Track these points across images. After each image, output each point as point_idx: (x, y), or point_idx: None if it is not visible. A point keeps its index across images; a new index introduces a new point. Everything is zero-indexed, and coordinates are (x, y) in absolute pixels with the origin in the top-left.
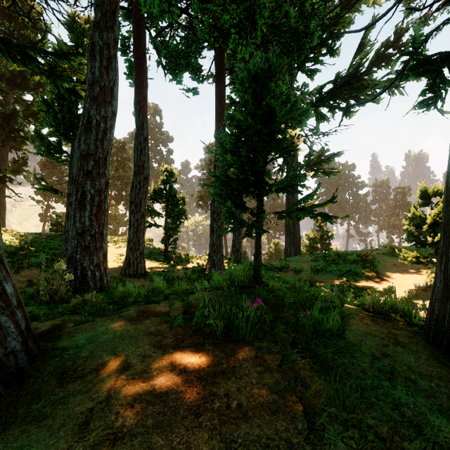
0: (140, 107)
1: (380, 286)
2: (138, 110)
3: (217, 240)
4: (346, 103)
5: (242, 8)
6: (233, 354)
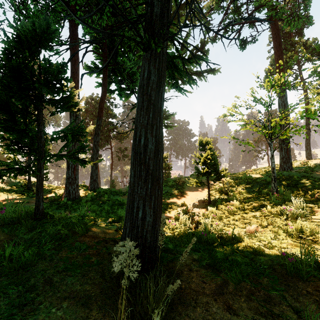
0: None
1: (181, 201)
2: None
3: (72, 173)
4: None
5: None
6: None
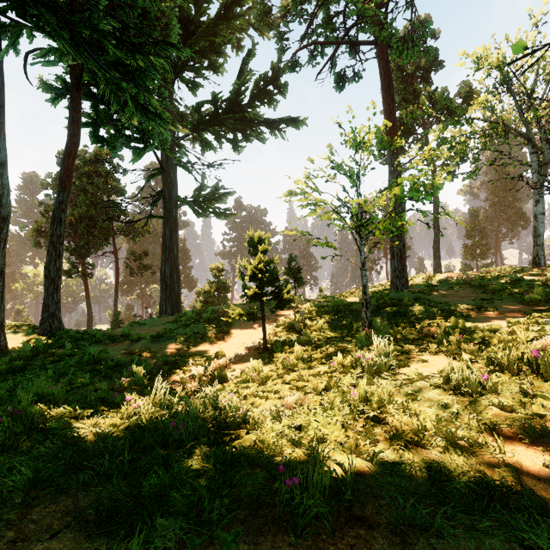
0: None
1: (219, 350)
2: None
3: None
4: (234, 134)
5: None
6: None
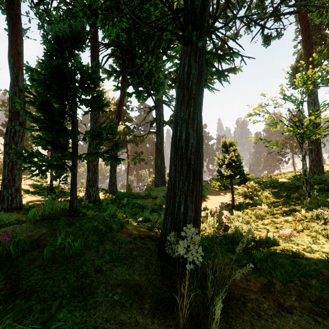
0: (14, 60)
1: (203, 205)
2: (12, 62)
3: (93, 176)
4: None
5: None
6: None
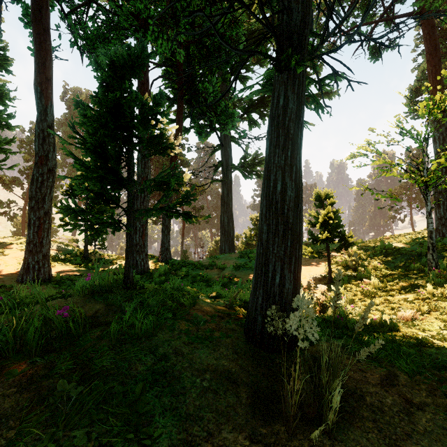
0: (42, 89)
1: None
2: (39, 91)
3: (141, 239)
4: None
5: (160, 1)
6: (1, 375)
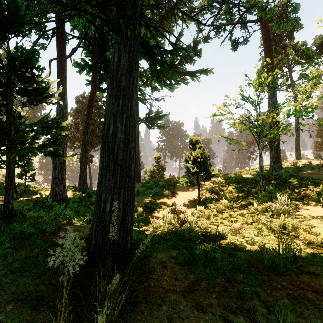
0: None
1: (172, 201)
2: None
3: (59, 174)
4: (169, 81)
5: None
6: None
